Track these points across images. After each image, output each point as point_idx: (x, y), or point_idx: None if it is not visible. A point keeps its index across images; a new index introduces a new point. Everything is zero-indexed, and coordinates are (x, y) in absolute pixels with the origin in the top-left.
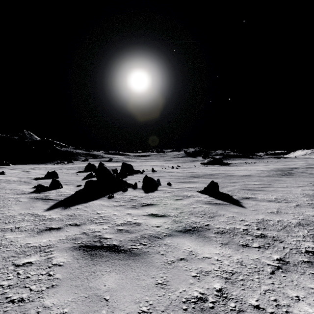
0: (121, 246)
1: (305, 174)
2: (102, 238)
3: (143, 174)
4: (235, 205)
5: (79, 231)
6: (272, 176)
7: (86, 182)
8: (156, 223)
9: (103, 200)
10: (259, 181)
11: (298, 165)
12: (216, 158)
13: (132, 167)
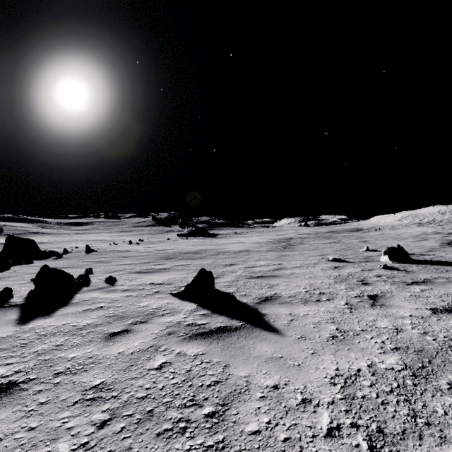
0: None
1: (306, 246)
2: None
3: (61, 259)
4: (258, 329)
5: None
6: (274, 251)
7: None
8: None
9: None
10: (263, 259)
11: (291, 234)
12: (199, 227)
13: (34, 244)
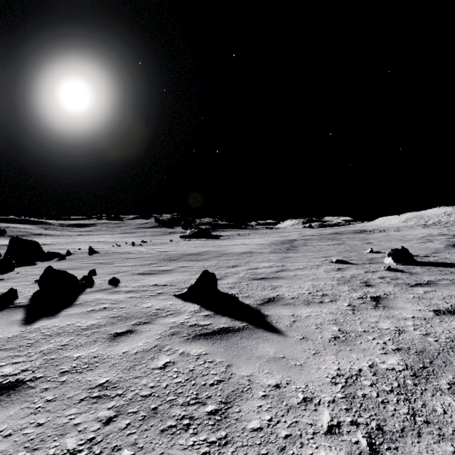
0: None
1: (310, 248)
2: None
3: (64, 260)
4: (261, 330)
5: None
6: (277, 252)
7: None
8: None
9: None
10: (266, 260)
11: (294, 236)
12: (202, 229)
13: (37, 246)
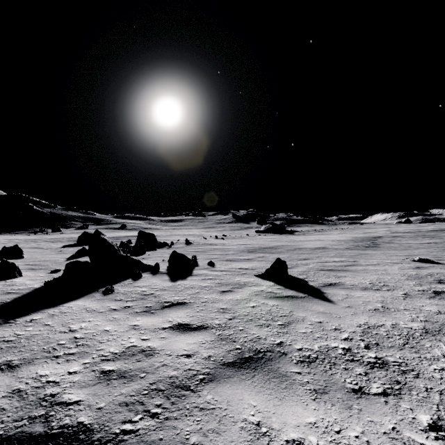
0: (97, 427)
1: (395, 246)
2: (57, 404)
3: (172, 248)
4: (317, 299)
5: (5, 388)
6: (353, 249)
7: (67, 265)
8: (185, 348)
9: (93, 298)
10: (339, 256)
11: (381, 232)
12: (276, 224)
13: (154, 237)
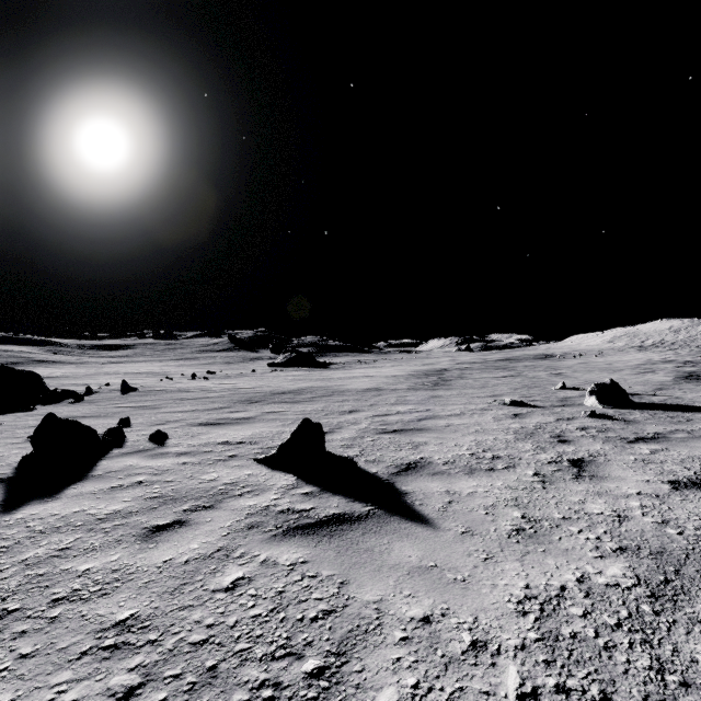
0: None
1: (469, 382)
2: None
3: (81, 403)
4: (396, 518)
5: None
6: (419, 389)
7: None
8: None
9: None
10: (403, 402)
11: (445, 364)
12: (302, 353)
13: (38, 380)
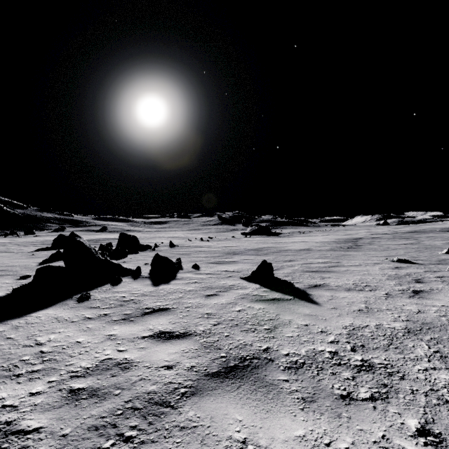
0: None
1: (374, 247)
2: (13, 433)
3: (155, 251)
4: (303, 301)
5: None
6: (336, 250)
7: (37, 271)
8: (166, 359)
9: (65, 306)
10: (323, 257)
11: (361, 234)
12: (261, 226)
13: (137, 239)
